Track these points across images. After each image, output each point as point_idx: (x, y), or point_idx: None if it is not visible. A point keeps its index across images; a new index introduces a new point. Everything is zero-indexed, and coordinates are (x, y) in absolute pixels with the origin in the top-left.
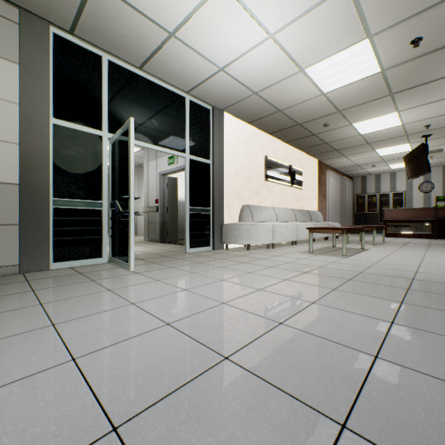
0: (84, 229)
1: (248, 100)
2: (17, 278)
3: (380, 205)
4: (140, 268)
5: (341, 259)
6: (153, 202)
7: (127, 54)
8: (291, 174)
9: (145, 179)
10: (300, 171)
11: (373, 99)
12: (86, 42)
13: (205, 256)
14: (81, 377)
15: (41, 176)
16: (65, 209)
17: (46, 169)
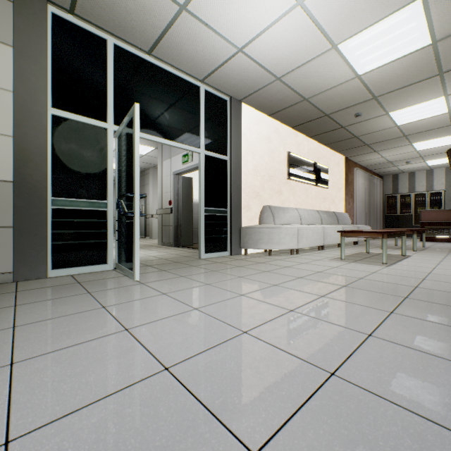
0: (87, 232)
1: (270, 87)
2: (6, 288)
3: (415, 206)
4: (146, 276)
5: (382, 268)
6: (167, 204)
7: (134, 36)
8: (316, 172)
9: (159, 180)
10: (326, 169)
11: (417, 80)
12: (89, 23)
13: (221, 262)
14: None
15: (37, 173)
16: (65, 210)
17: (44, 164)
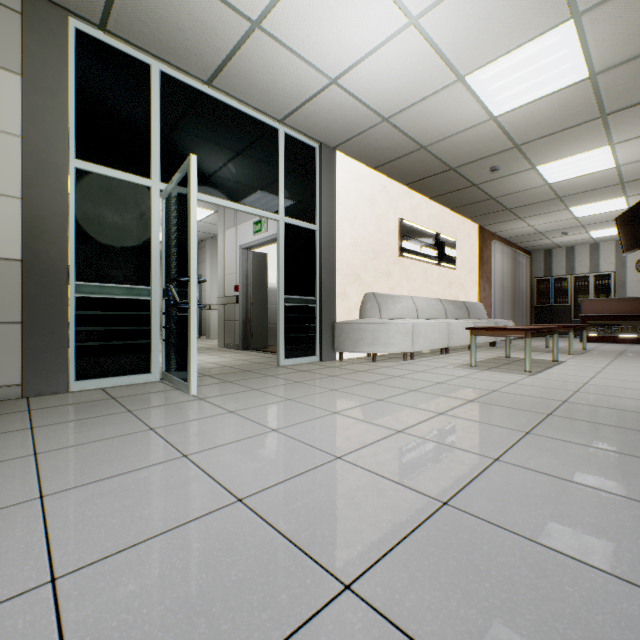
0: (123, 330)
1: (374, 131)
2: (15, 406)
3: (574, 293)
4: (206, 390)
5: (523, 377)
6: (231, 290)
7: (188, 61)
8: (439, 247)
9: (220, 256)
10: (452, 242)
11: (572, 124)
12: (126, 42)
13: (308, 371)
14: (54, 629)
15: (56, 249)
16: (93, 299)
17: (64, 237)
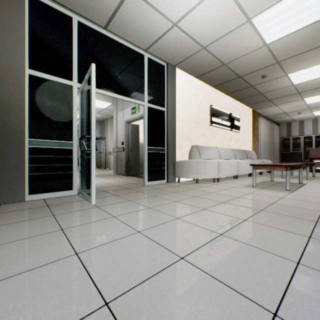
0: (56, 166)
1: (197, 55)
2: None
3: (304, 146)
4: (102, 200)
5: (287, 194)
6: (120, 144)
7: (93, 14)
8: (231, 120)
9: (114, 126)
10: (238, 118)
11: (312, 47)
12: (58, 4)
13: (160, 189)
14: None
15: (17, 120)
16: (39, 148)
17: (22, 113)
